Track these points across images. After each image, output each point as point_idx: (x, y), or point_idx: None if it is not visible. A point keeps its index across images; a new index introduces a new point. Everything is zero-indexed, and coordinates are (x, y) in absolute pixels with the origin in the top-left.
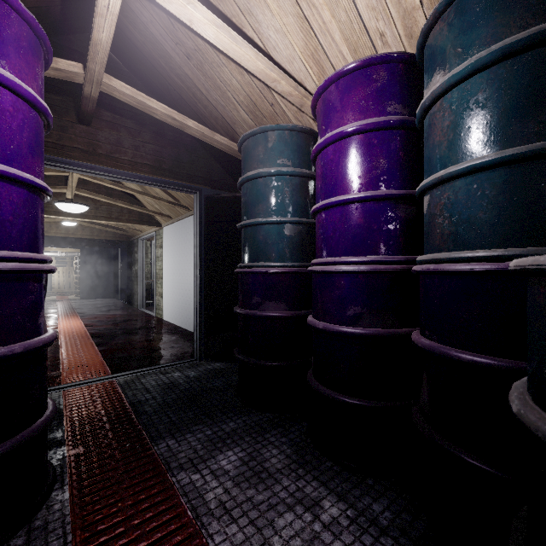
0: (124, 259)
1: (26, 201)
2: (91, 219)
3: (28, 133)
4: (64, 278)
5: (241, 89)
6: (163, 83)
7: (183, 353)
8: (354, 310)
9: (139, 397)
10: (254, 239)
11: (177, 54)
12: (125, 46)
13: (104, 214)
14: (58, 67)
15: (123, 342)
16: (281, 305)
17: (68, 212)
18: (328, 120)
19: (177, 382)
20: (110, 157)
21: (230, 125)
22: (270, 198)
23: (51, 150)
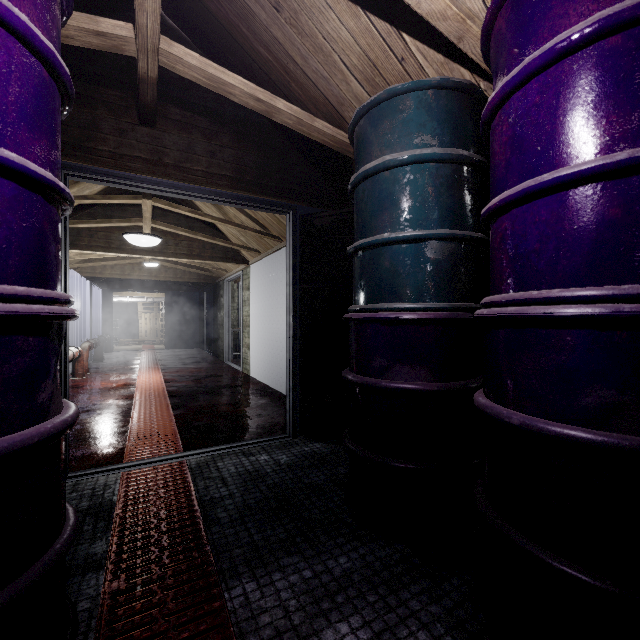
0: (209, 304)
1: (14, 201)
2: (171, 257)
3: (19, 89)
4: (151, 326)
5: (353, 43)
6: (245, 60)
7: (273, 425)
8: (600, 397)
9: (212, 493)
10: (376, 267)
11: (263, 7)
12: (196, 15)
13: (184, 251)
14: (100, 30)
15: (202, 405)
16: (421, 372)
17: (146, 250)
18: (529, 32)
19: (264, 471)
20: (179, 167)
21: (336, 109)
22: (403, 200)
23: (107, 161)
